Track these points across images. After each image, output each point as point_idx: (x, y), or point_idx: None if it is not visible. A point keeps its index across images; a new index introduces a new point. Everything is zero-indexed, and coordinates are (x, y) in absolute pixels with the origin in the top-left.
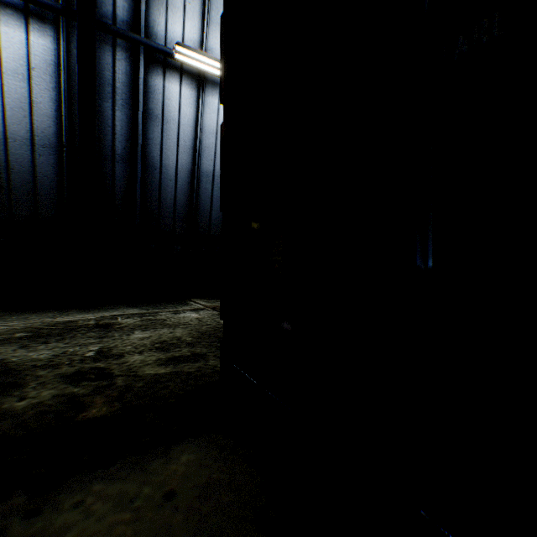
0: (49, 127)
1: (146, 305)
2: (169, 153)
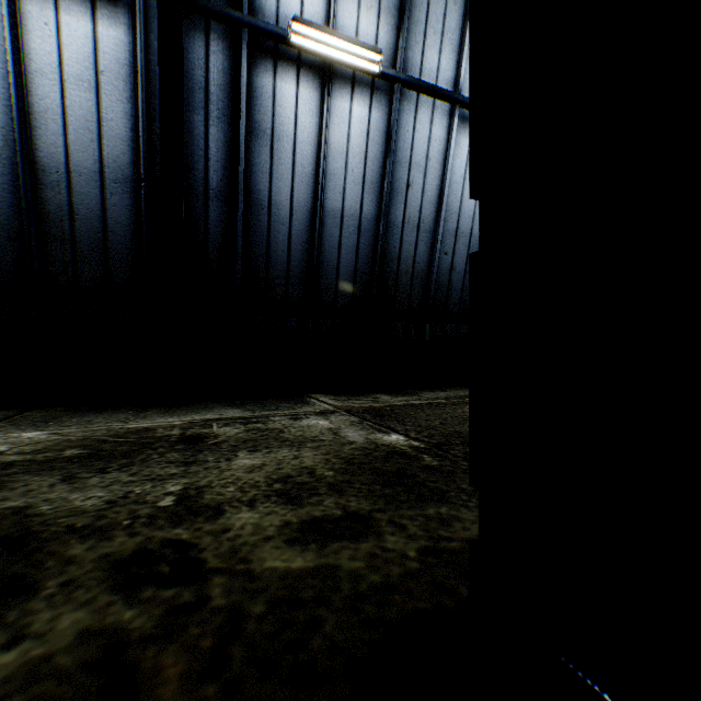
0: (123, 153)
1: (250, 404)
2: (280, 185)
